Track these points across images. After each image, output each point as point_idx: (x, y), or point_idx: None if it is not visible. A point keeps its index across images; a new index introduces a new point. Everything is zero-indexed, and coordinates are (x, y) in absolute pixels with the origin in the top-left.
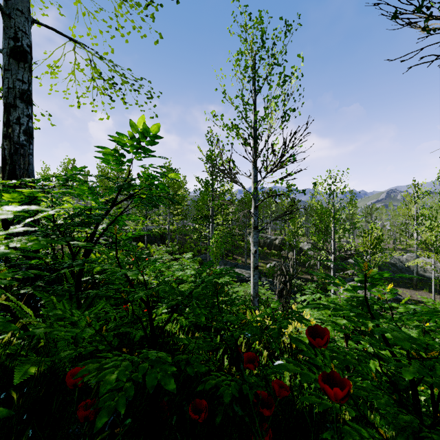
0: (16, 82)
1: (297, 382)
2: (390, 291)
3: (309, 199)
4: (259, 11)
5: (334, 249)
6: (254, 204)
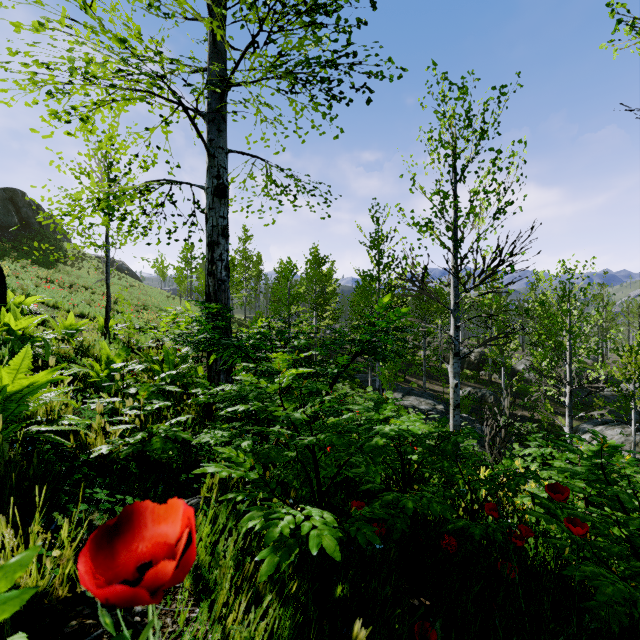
0: (218, 220)
1: (530, 541)
2: (629, 461)
3: (525, 291)
4: (462, 77)
5: (570, 377)
6: (453, 324)
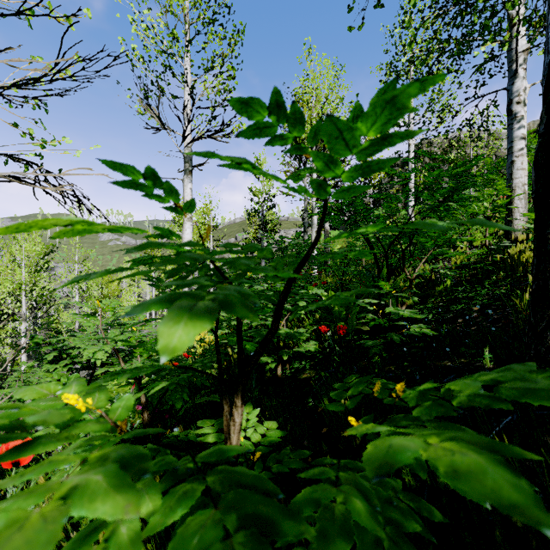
0: None
1: None
2: None
3: None
4: None
5: None
6: None
